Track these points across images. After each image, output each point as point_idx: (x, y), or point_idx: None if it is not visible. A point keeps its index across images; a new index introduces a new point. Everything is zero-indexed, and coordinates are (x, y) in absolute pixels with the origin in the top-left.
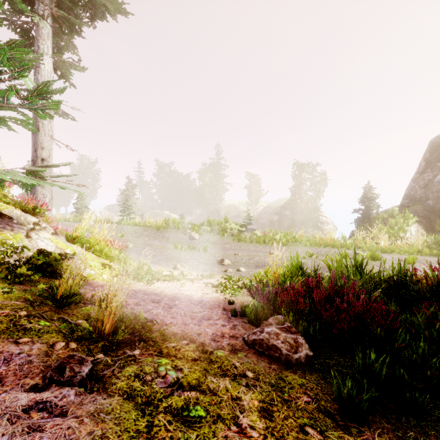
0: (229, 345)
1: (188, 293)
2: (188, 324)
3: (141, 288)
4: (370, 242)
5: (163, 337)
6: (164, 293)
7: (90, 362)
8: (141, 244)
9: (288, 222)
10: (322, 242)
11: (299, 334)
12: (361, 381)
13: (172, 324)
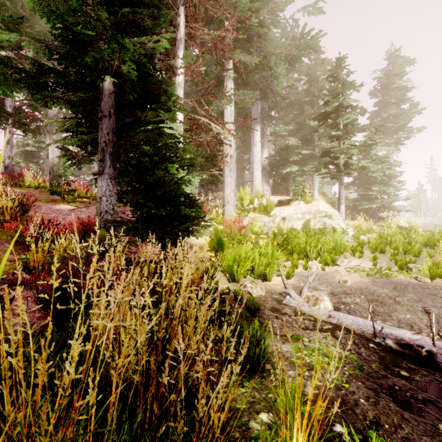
0: None
1: None
2: None
3: None
4: None
5: None
6: None
7: None
8: None
9: None
10: None
11: None
12: None
13: None
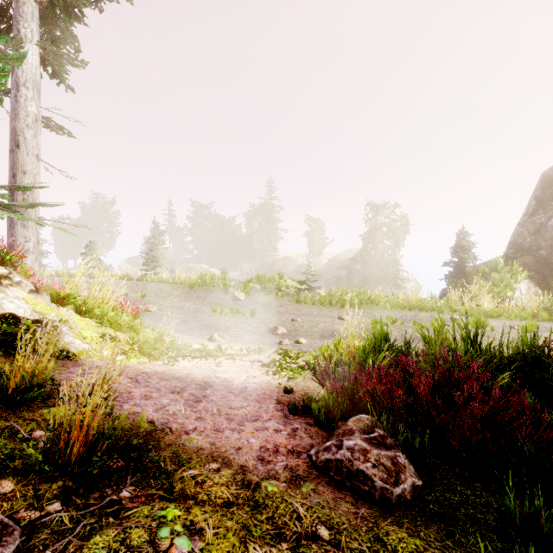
0: (287, 469)
1: (226, 377)
2: (222, 430)
3: (159, 369)
4: (469, 303)
5: (176, 461)
6: (191, 376)
7: (17, 535)
8: (168, 307)
9: (359, 278)
10: (406, 303)
11: (398, 449)
12: (523, 546)
13: (196, 432)
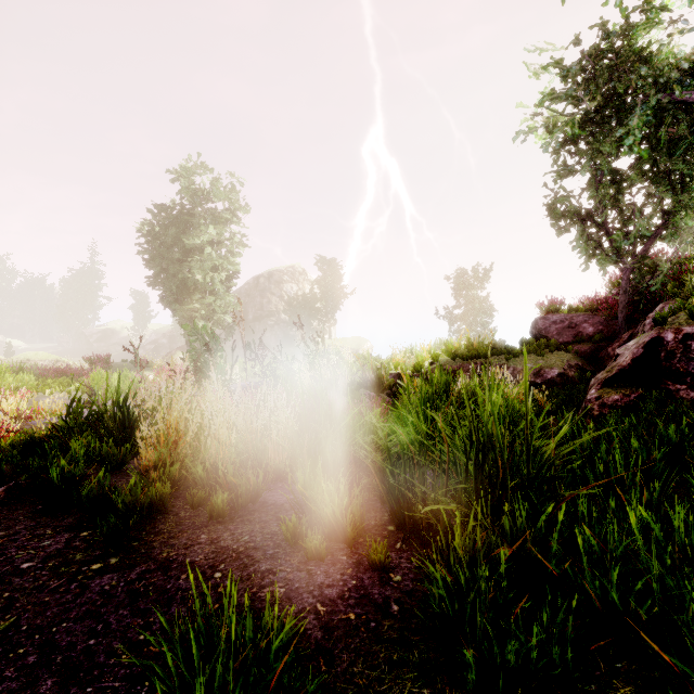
0: None
1: None
2: None
3: None
4: None
5: None
6: None
7: None
8: None
9: (166, 351)
10: None
11: None
12: None
13: None
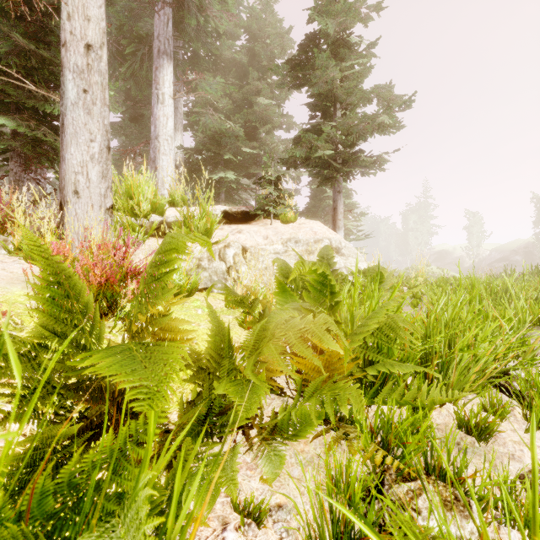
0: None
1: None
2: None
3: None
4: None
5: None
6: None
7: None
8: None
9: (520, 269)
10: None
11: None
12: None
13: None
